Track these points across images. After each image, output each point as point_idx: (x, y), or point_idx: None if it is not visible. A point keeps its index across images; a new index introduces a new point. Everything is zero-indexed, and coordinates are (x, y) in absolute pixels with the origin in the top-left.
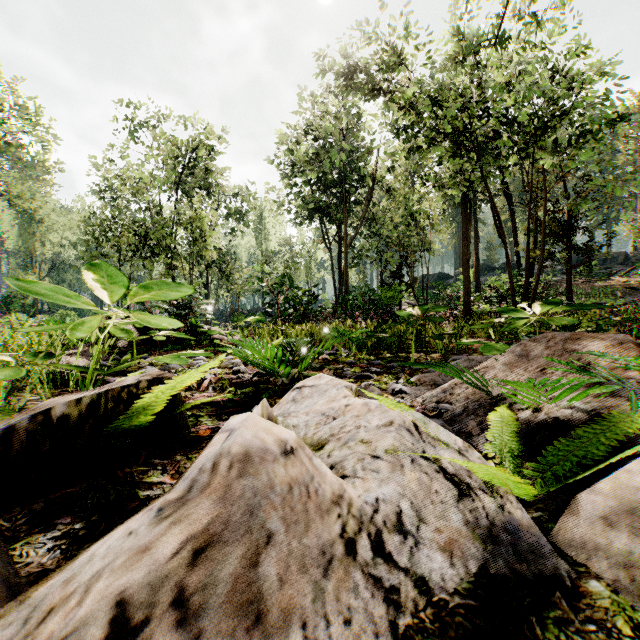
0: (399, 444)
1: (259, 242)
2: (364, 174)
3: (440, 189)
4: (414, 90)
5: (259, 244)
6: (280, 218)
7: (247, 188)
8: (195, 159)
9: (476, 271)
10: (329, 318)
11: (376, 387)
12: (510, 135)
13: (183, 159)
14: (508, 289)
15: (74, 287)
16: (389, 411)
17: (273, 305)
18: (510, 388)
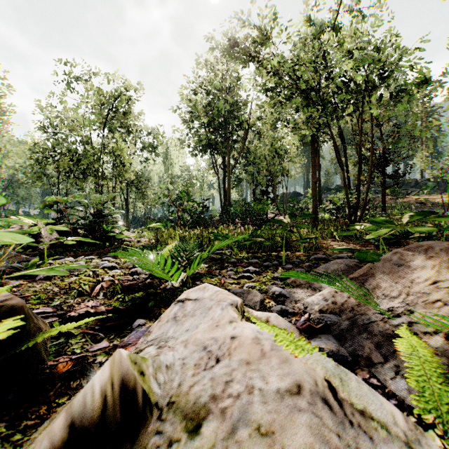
0: (320, 443)
1: (166, 168)
2: (242, 120)
3: (294, 133)
4: (278, 59)
5: (166, 170)
6: (182, 151)
7: (157, 129)
8: (117, 106)
9: (319, 191)
10: (216, 224)
11: (257, 289)
12: (347, 91)
13: (108, 105)
14: (343, 203)
15: (26, 200)
16: (291, 361)
17: (174, 214)
18: (401, 302)
